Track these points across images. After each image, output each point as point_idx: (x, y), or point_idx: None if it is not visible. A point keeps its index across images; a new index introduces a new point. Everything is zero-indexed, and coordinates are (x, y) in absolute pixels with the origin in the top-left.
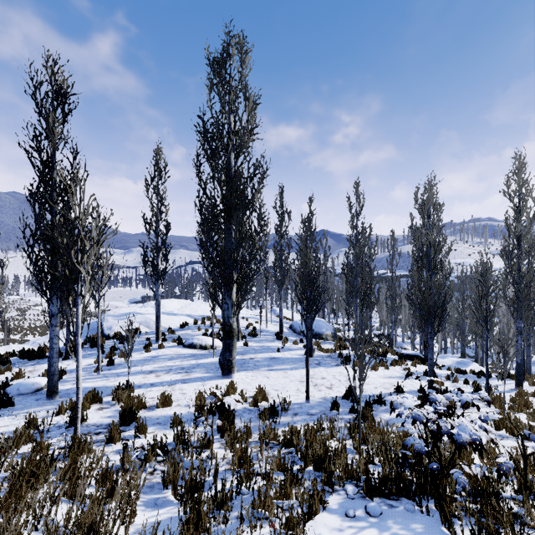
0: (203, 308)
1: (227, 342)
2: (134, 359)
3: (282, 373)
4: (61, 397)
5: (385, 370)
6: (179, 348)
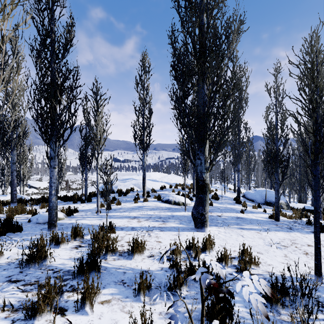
0: (176, 179)
1: (200, 196)
2: (125, 206)
3: (256, 233)
4: (59, 229)
5: None
6: (158, 202)
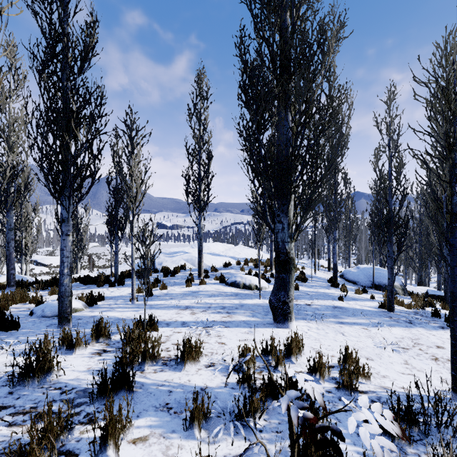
0: (246, 252)
1: (282, 276)
2: (173, 292)
3: (362, 329)
4: (75, 326)
5: None
6: (221, 285)
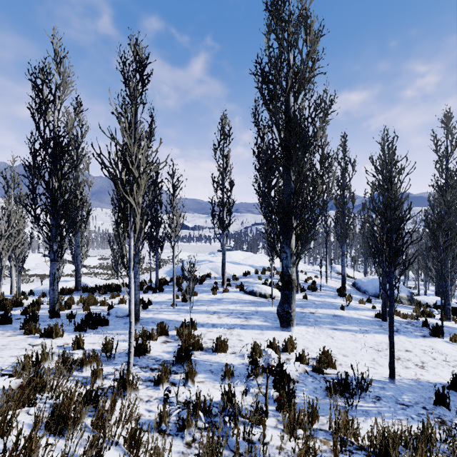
0: (264, 260)
1: (286, 293)
2: (202, 298)
3: (350, 335)
4: (141, 324)
5: None
6: (241, 293)
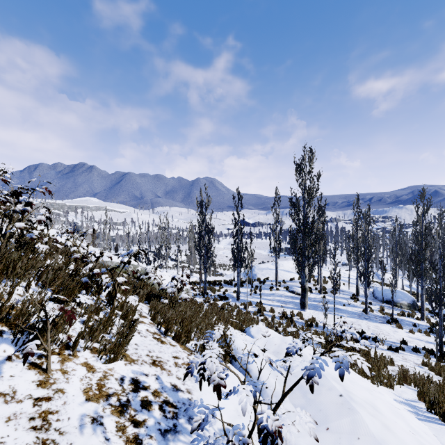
0: None
1: (303, 293)
2: (264, 292)
3: (335, 316)
4: (240, 301)
5: (424, 336)
6: (286, 291)
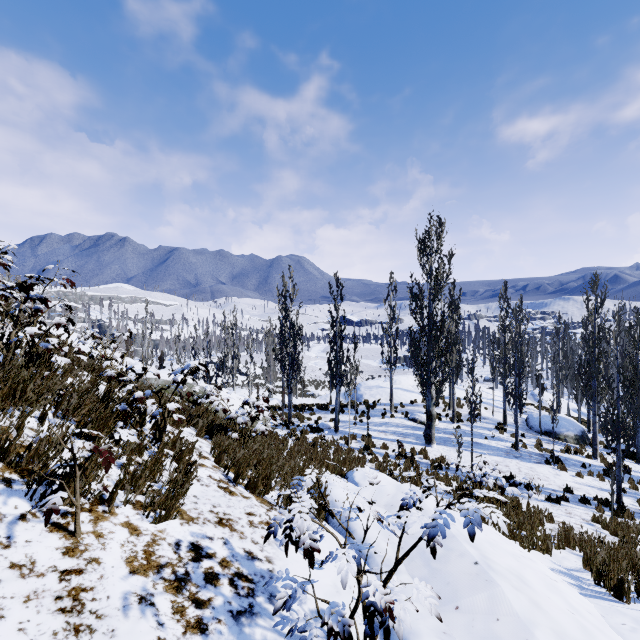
0: None
1: (428, 422)
2: (374, 421)
3: (473, 454)
4: (340, 433)
5: (596, 481)
6: (404, 419)
